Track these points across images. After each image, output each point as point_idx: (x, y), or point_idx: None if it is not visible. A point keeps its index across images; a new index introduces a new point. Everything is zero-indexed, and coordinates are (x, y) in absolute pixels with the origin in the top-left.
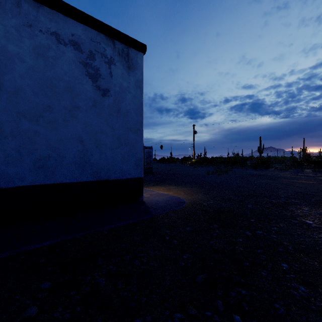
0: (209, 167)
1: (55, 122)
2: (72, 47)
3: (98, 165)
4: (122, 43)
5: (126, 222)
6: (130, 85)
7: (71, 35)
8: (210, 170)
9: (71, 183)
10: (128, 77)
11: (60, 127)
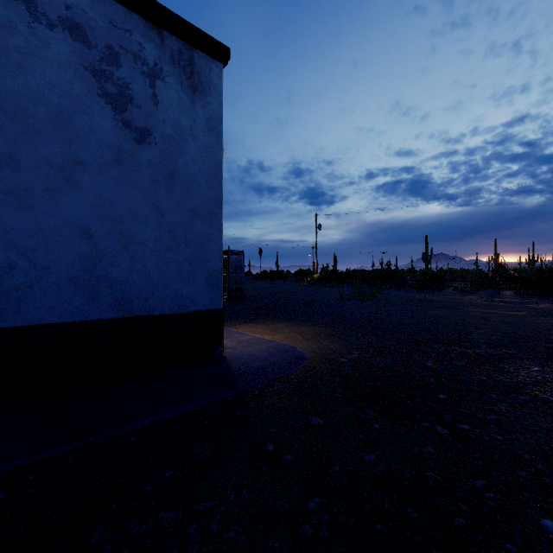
0: (343, 287)
1: (25, 191)
2: (67, 33)
3: (128, 285)
4: (179, 37)
5: (182, 409)
6: (196, 125)
7: (65, 8)
8: (345, 293)
9: (64, 324)
10: (192, 108)
11: (37, 203)
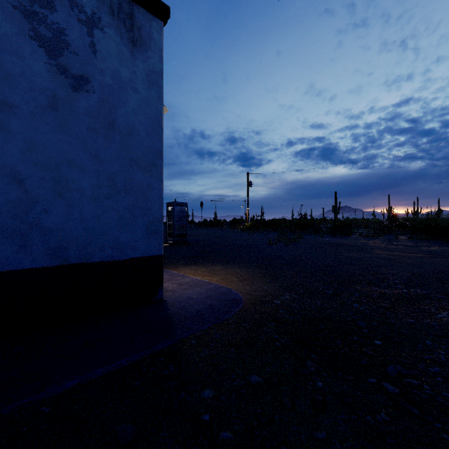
0: (270, 233)
1: None
2: None
3: (63, 232)
4: None
5: (112, 366)
6: (136, 78)
7: None
8: (271, 238)
9: None
10: (132, 60)
11: None
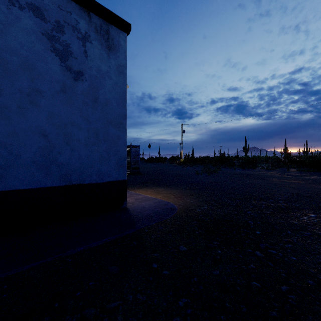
0: (197, 166)
1: (5, 108)
2: (32, 13)
3: (69, 165)
4: (100, 17)
5: (101, 241)
6: (111, 70)
7: None
8: (198, 170)
9: (29, 189)
10: (108, 59)
11: (13, 116)
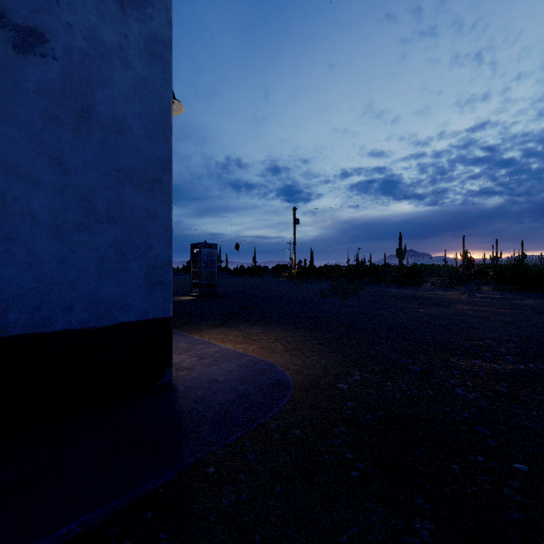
0: (322, 282)
1: None
2: None
3: None
4: None
5: (49, 540)
6: (128, 45)
7: None
8: (324, 289)
9: None
10: (121, 17)
11: None
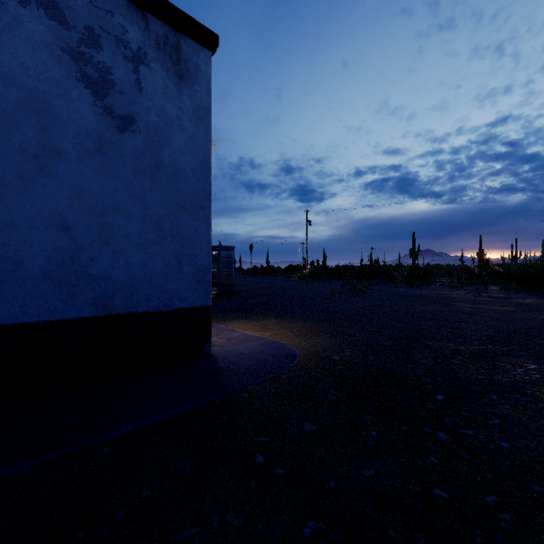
0: (333, 282)
1: None
2: (42, 11)
3: (109, 281)
4: (165, 21)
5: (165, 415)
6: (183, 114)
7: None
8: (334, 289)
9: (38, 323)
10: (178, 96)
11: (8, 193)
